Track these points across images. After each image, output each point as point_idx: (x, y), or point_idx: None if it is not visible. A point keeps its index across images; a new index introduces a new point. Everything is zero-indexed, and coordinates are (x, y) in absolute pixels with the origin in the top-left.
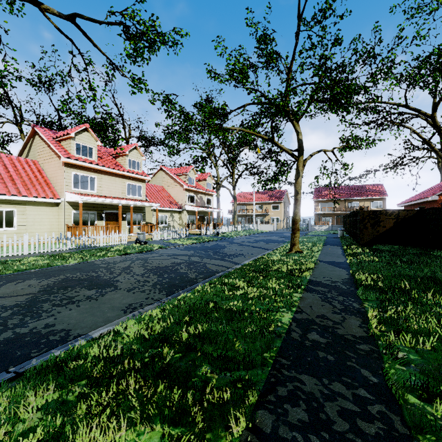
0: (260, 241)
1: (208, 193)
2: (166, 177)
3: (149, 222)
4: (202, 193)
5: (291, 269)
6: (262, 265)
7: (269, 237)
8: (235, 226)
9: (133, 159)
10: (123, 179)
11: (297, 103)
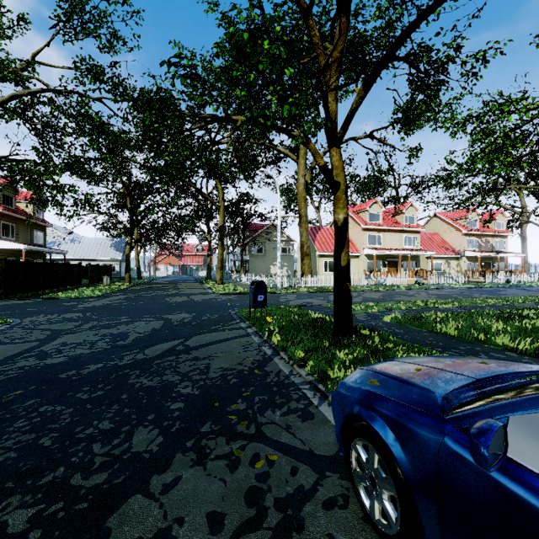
0: None
1: (498, 235)
2: (440, 223)
3: (423, 268)
4: (489, 236)
5: None
6: (522, 297)
7: None
8: None
9: (409, 215)
10: (400, 234)
11: None
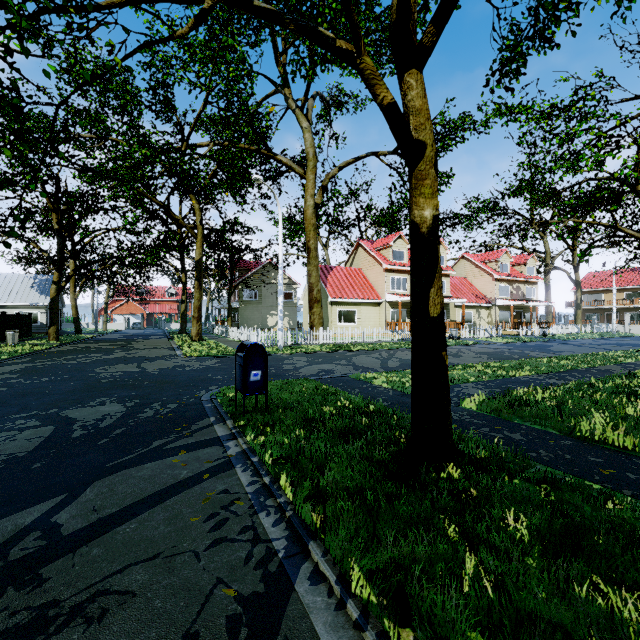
0: (612, 344)
1: (529, 281)
2: (469, 266)
3: (451, 319)
4: (520, 282)
5: (617, 358)
6: (588, 356)
7: (636, 341)
8: (577, 326)
9: None
10: None
11: (637, 196)
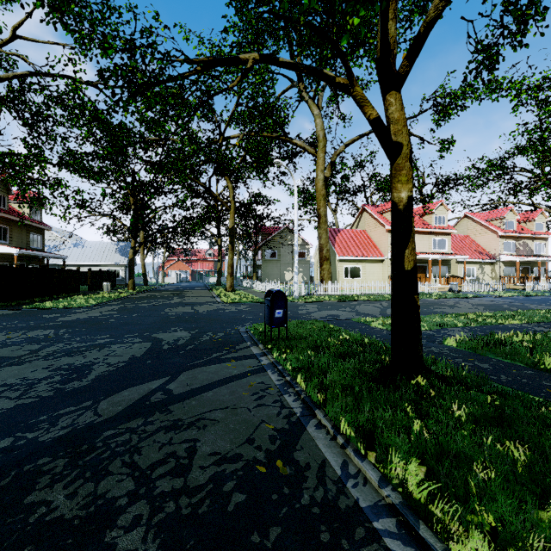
0: None
1: (537, 237)
2: (472, 224)
3: (453, 274)
4: (527, 238)
5: None
6: None
7: None
8: None
9: (439, 215)
10: (429, 236)
11: None
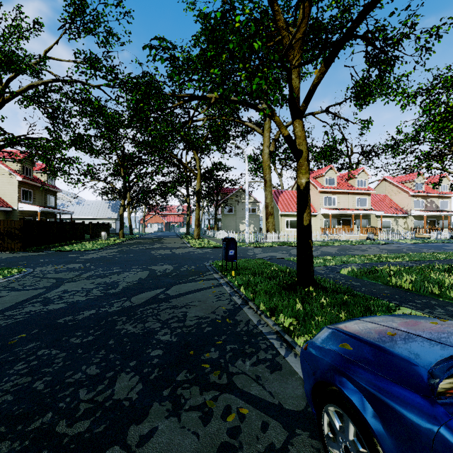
0: None
1: (442, 196)
2: (389, 186)
3: (373, 226)
4: (434, 197)
5: None
6: None
7: None
8: None
9: (361, 179)
10: (353, 196)
11: None
